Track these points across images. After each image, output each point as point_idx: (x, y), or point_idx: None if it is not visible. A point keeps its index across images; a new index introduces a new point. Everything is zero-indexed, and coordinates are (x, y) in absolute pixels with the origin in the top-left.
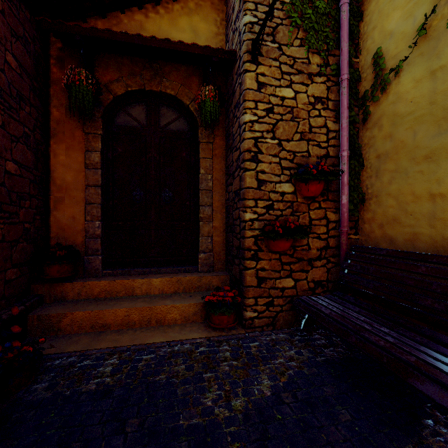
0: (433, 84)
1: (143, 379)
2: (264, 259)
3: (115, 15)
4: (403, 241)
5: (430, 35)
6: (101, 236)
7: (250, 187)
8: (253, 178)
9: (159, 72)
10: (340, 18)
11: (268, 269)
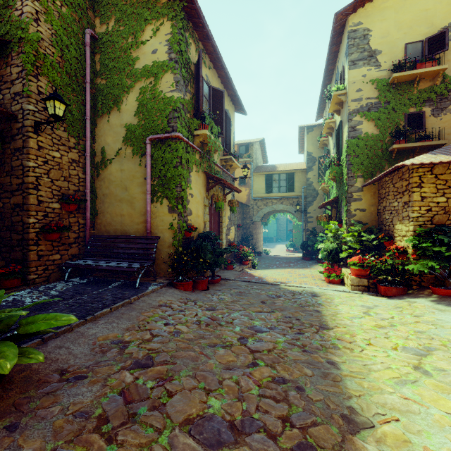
0: (122, 174)
1: None
2: (43, 244)
3: None
4: (113, 232)
5: (121, 156)
6: None
7: (34, 204)
8: (35, 199)
9: None
10: (86, 124)
11: (45, 250)
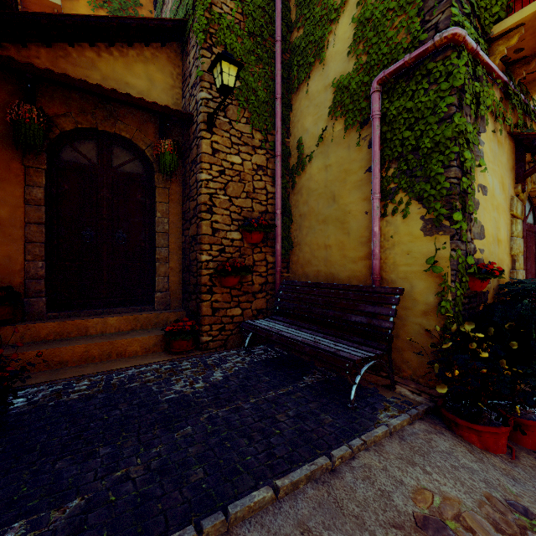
0: (326, 174)
1: (120, 387)
2: (218, 293)
3: (62, 46)
4: (313, 276)
5: (325, 142)
6: (45, 276)
7: (206, 234)
8: (209, 227)
9: (113, 114)
10: (276, 108)
11: (221, 301)
